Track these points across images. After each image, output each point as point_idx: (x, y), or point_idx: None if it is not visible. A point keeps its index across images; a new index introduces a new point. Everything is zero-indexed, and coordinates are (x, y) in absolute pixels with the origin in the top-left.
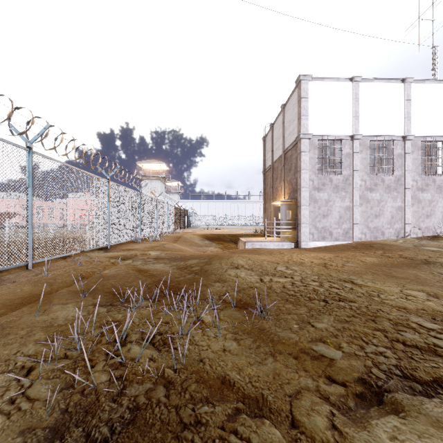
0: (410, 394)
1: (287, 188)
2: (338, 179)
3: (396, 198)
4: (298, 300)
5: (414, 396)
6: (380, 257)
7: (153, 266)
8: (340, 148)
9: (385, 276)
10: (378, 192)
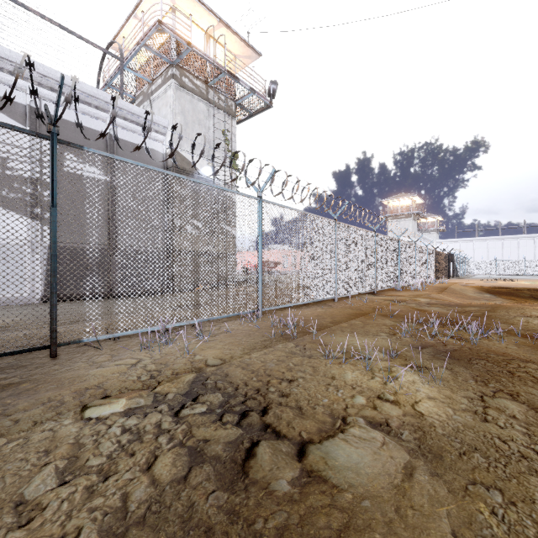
0: None
1: None
2: None
3: None
4: None
5: None
6: None
7: (429, 308)
8: None
9: None
10: None
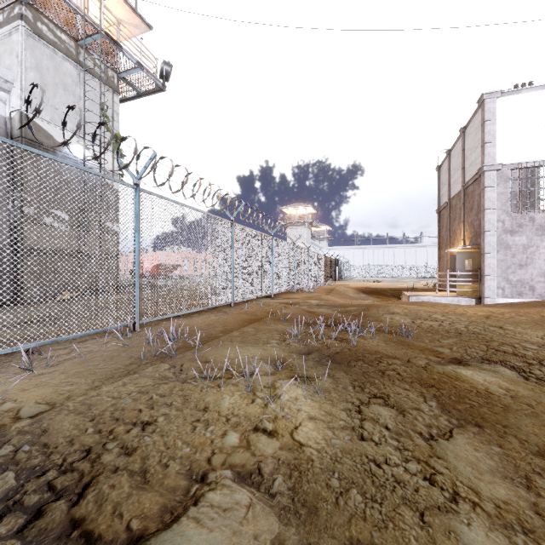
0: (478, 363)
1: (468, 232)
2: (544, 217)
3: None
4: (438, 331)
5: (480, 363)
6: None
7: (318, 309)
8: None
9: None
10: None
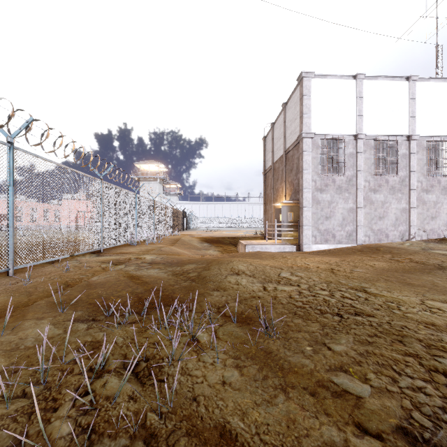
0: None
1: (288, 189)
2: (341, 180)
3: (400, 199)
4: (308, 313)
5: None
6: (389, 262)
7: (146, 271)
8: (343, 148)
9: (400, 283)
10: (382, 193)
